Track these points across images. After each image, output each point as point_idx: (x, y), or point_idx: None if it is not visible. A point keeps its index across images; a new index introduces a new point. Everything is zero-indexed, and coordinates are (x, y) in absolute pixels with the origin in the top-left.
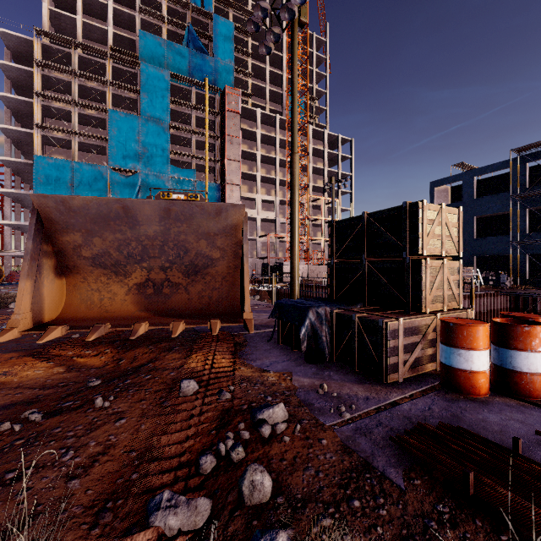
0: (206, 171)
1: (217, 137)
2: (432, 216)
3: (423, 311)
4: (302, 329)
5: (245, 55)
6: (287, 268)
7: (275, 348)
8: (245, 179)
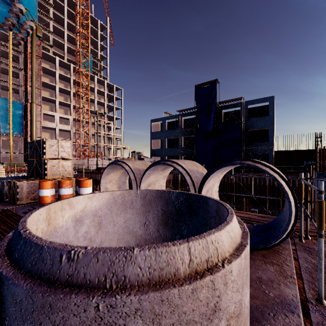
0: (10, 91)
1: (21, 69)
2: (54, 144)
3: (47, 178)
4: None
5: (47, 18)
6: (74, 161)
7: None
8: (47, 101)
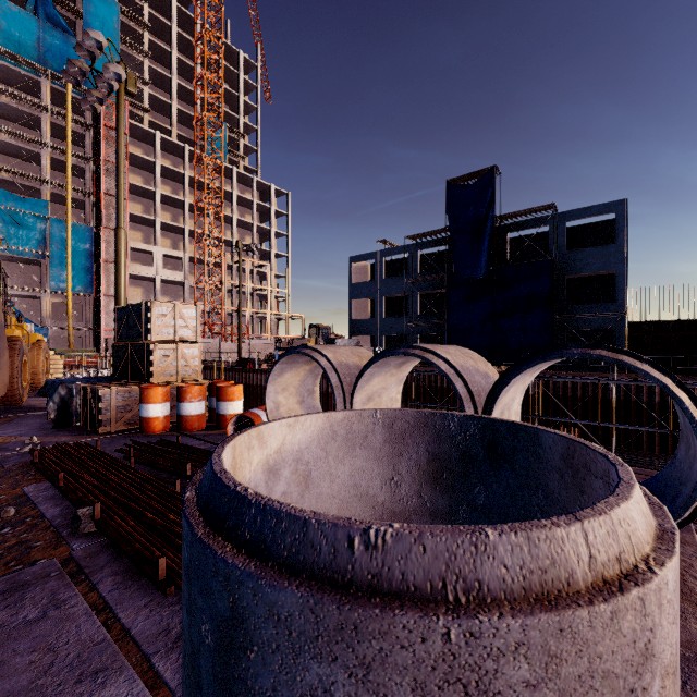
0: (68, 205)
1: (89, 159)
2: (167, 312)
3: (153, 382)
4: (49, 401)
5: (139, 53)
6: None
7: (37, 423)
8: (139, 223)
